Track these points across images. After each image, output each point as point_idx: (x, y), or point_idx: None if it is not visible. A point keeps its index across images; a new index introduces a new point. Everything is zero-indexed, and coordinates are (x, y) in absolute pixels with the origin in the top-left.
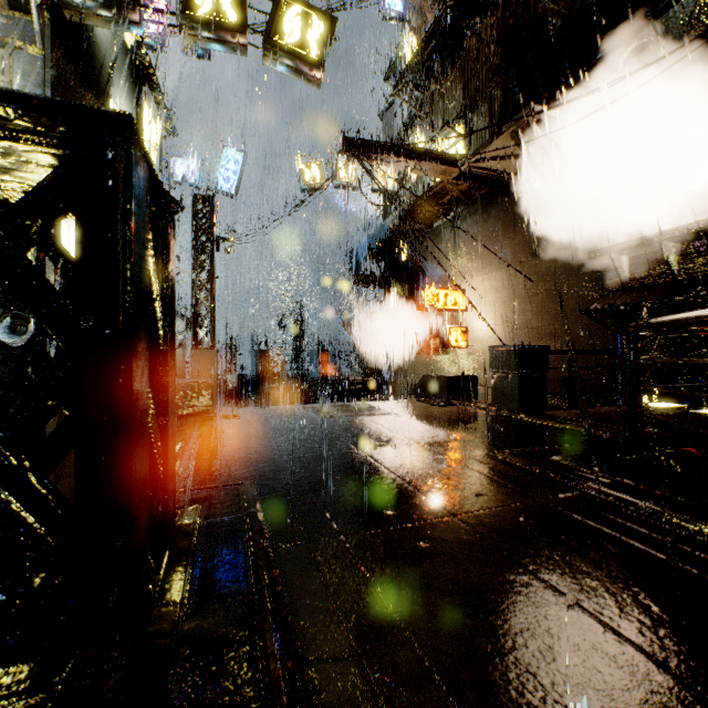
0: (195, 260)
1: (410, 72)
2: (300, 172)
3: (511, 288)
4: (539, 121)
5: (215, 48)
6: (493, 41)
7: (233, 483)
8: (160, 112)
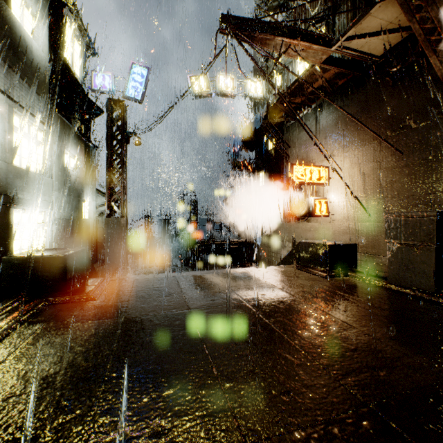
0: (109, 149)
1: None
2: (190, 82)
3: (376, 161)
4: None
5: None
6: None
7: None
8: (82, 34)
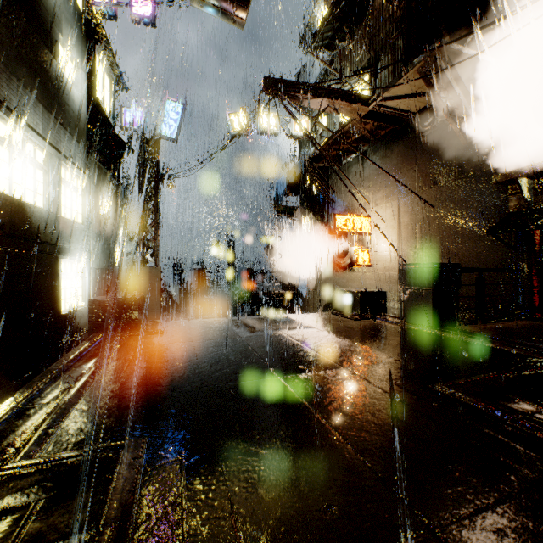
0: (142, 193)
1: (323, 31)
2: (230, 120)
3: (413, 213)
4: (445, 56)
5: None
6: None
7: (111, 447)
8: (112, 69)
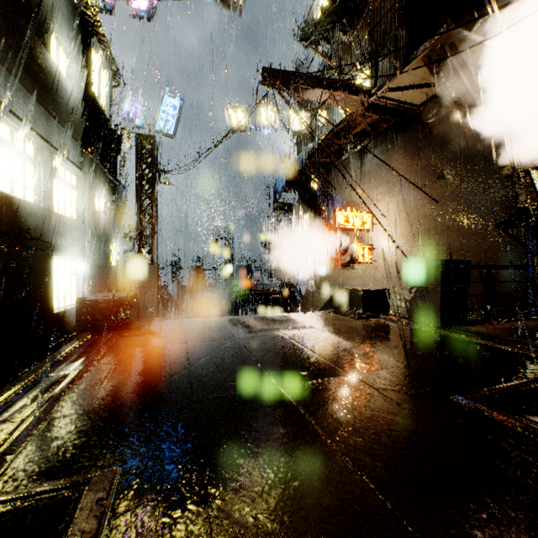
0: (139, 189)
1: (322, 24)
2: (228, 116)
3: (415, 209)
4: (451, 44)
5: None
6: None
7: (73, 483)
8: (109, 63)
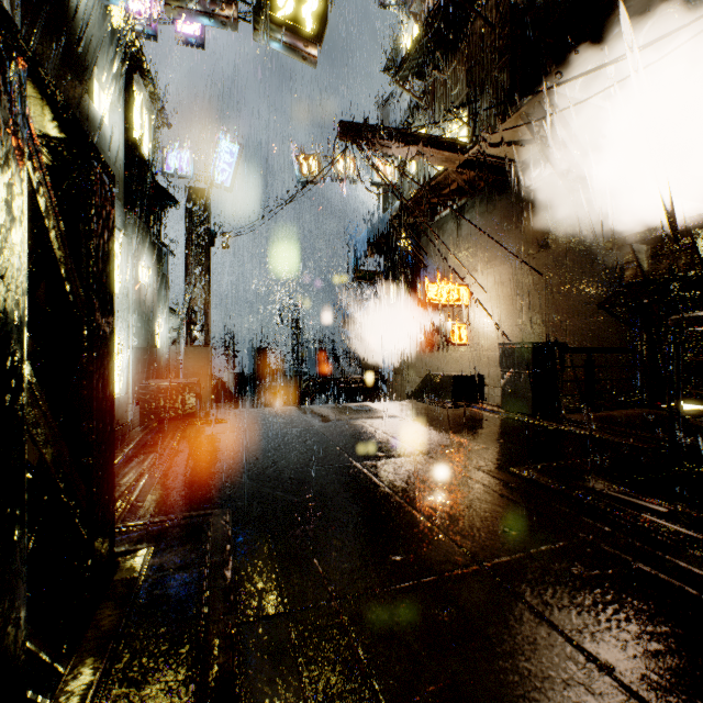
0: (188, 255)
1: (411, 58)
2: (297, 164)
3: (518, 282)
4: (551, 101)
5: (202, 21)
6: (499, 22)
7: (201, 514)
8: (153, 101)
